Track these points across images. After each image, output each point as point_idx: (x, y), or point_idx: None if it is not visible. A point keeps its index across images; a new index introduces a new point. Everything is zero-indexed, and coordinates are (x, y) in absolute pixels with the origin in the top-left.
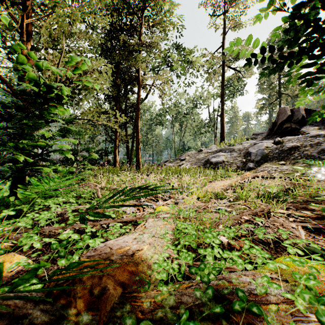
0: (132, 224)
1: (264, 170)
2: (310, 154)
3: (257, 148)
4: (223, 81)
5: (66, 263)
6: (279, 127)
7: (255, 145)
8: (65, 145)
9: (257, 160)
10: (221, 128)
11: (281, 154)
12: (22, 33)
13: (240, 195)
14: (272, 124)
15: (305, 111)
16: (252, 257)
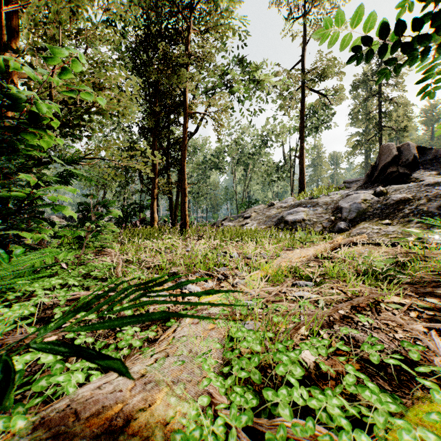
0: (161, 323)
1: (361, 233)
2: (427, 210)
3: (350, 201)
4: (302, 109)
5: (7, 427)
6: (380, 172)
7: (348, 198)
8: (63, 197)
9: (350, 218)
10: (300, 174)
11: (385, 210)
12: (0, 28)
13: (330, 272)
14: (372, 168)
15: (418, 150)
16: (360, 396)
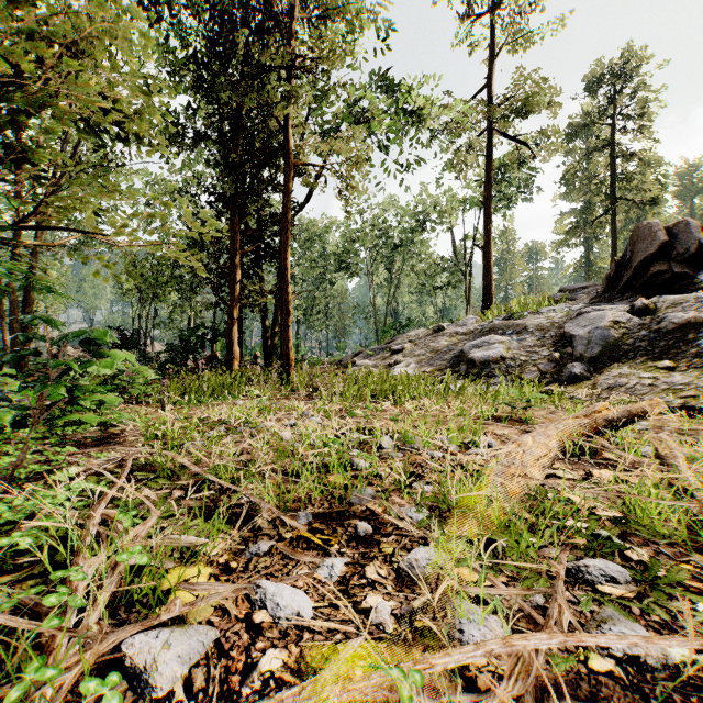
0: None
1: (618, 385)
2: None
3: (588, 323)
4: (489, 167)
5: None
6: (636, 271)
7: (582, 318)
8: None
9: (591, 355)
10: (485, 276)
11: (657, 341)
12: None
13: (646, 519)
14: (616, 266)
15: None
16: None
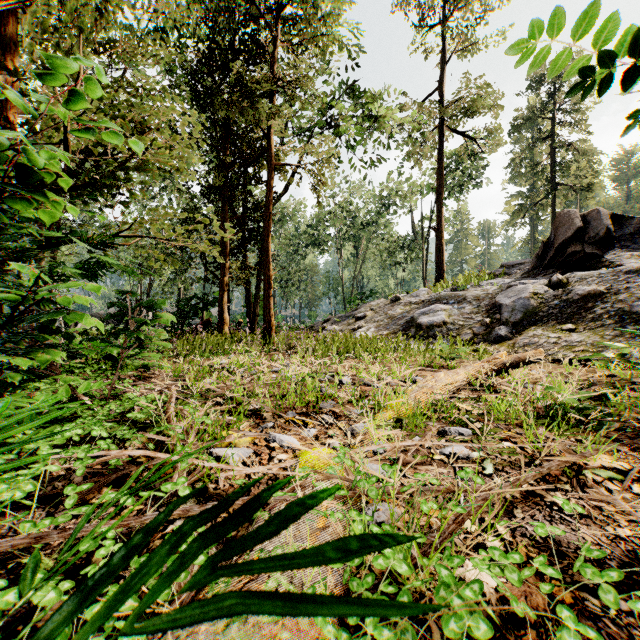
0: None
1: (531, 343)
2: (629, 310)
3: (514, 295)
4: (441, 159)
5: None
6: (557, 251)
7: (510, 290)
8: (83, 300)
9: (514, 320)
10: (437, 254)
11: (566, 309)
12: None
13: (495, 412)
14: (544, 246)
15: (613, 219)
16: None
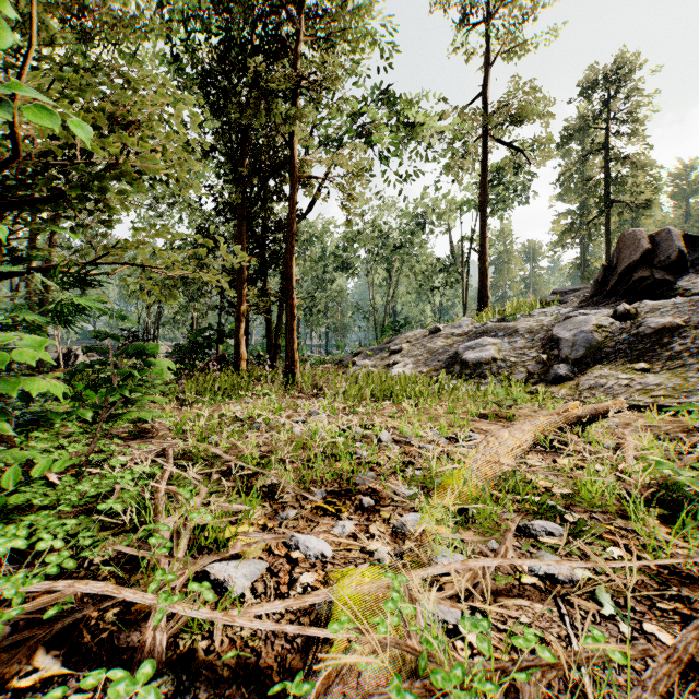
0: (238, 690)
1: (598, 386)
2: None
3: (574, 327)
4: (484, 172)
5: None
6: (621, 277)
7: (569, 322)
8: (29, 355)
9: (576, 357)
10: (481, 279)
11: (636, 345)
12: None
13: (587, 494)
14: (604, 271)
15: (684, 240)
16: None
